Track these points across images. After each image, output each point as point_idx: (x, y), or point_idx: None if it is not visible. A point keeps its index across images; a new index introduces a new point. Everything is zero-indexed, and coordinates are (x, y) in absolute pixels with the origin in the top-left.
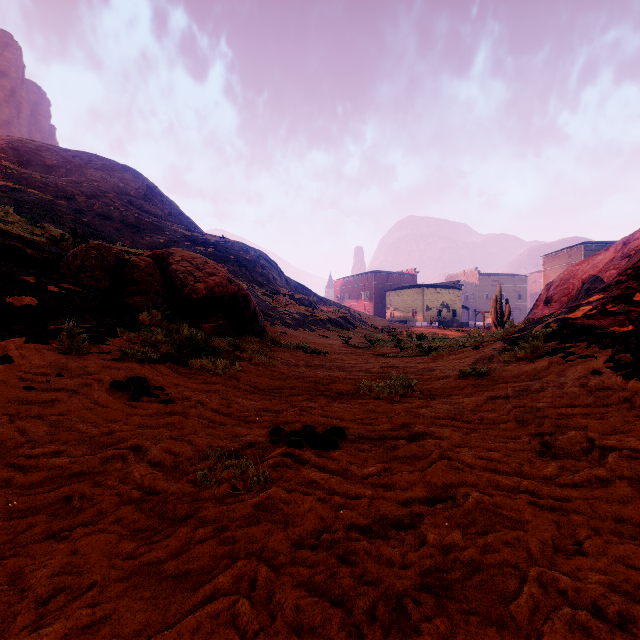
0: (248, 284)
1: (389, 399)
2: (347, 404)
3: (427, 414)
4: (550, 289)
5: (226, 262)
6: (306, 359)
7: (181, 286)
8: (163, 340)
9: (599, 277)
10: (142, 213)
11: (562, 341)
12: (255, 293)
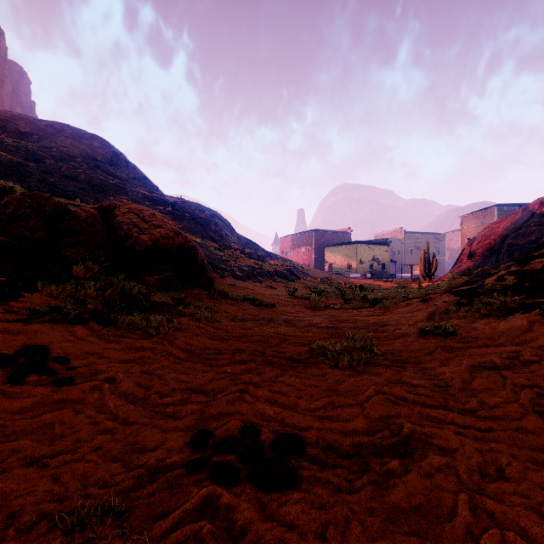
0: (202, 239)
1: (350, 369)
2: (300, 378)
3: (407, 397)
4: (473, 244)
5: (183, 220)
6: (253, 312)
7: (124, 237)
8: (94, 295)
9: (520, 233)
10: (107, 176)
11: (529, 295)
12: (208, 247)
